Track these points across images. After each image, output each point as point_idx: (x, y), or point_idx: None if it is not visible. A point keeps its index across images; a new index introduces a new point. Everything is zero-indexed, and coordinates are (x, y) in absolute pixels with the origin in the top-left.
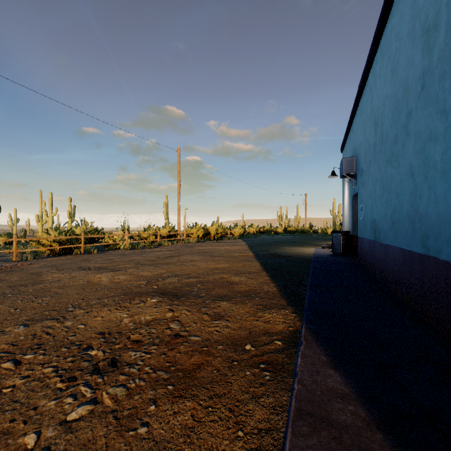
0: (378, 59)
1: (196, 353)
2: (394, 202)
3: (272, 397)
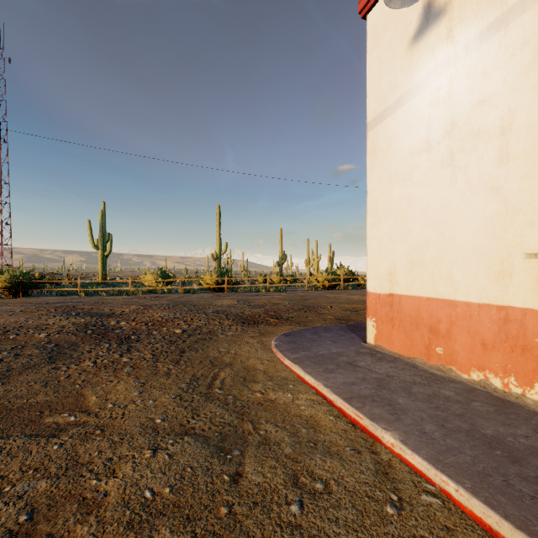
0: None
1: None
2: None
3: None
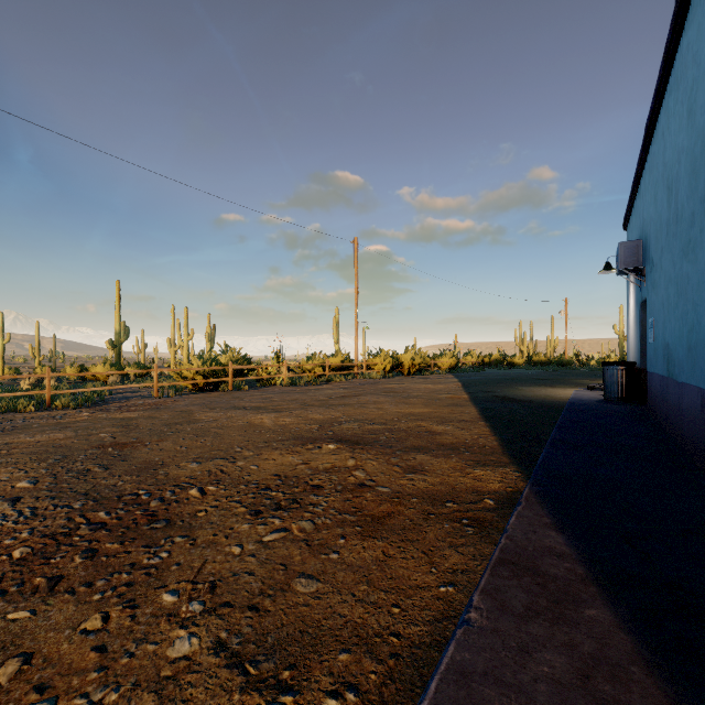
0: (672, 88)
1: (385, 502)
2: (690, 316)
3: (472, 548)
